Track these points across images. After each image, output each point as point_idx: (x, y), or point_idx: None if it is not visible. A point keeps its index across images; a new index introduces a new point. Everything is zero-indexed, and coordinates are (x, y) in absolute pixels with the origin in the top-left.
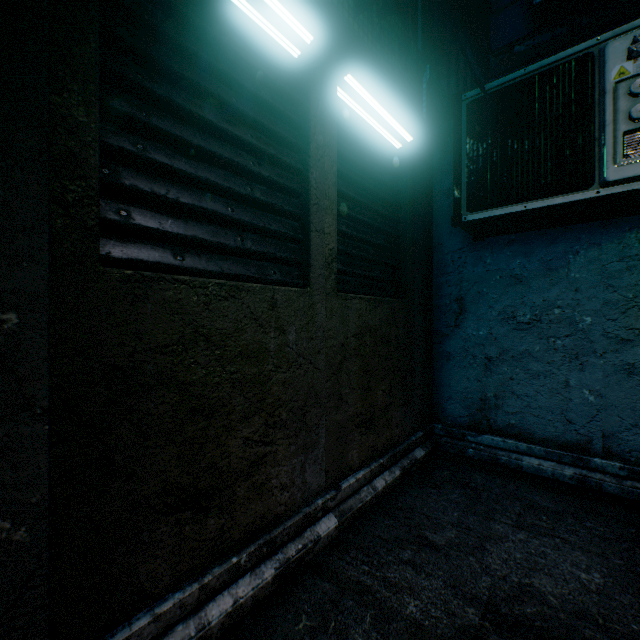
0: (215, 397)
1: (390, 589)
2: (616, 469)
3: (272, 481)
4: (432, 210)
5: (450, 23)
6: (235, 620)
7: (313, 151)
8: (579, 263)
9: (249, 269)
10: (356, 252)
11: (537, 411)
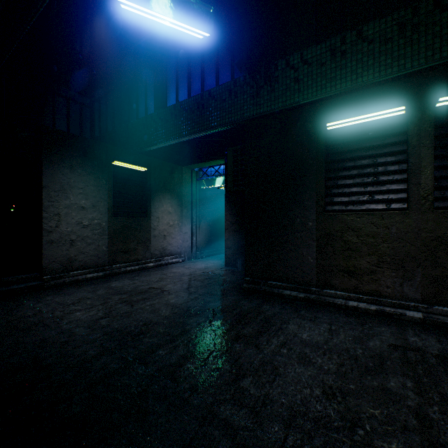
0: (354, 246)
1: (413, 334)
2: None
3: (381, 281)
4: None
5: None
6: (357, 310)
7: (409, 151)
8: None
9: (374, 206)
10: None
11: None
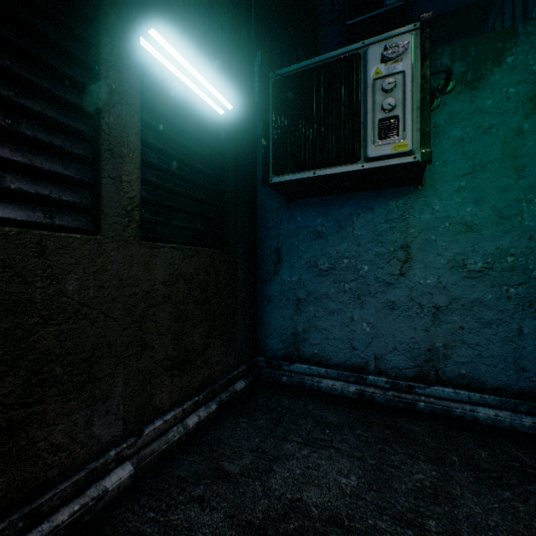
0: None
1: (169, 534)
2: (383, 383)
3: (38, 444)
4: (257, 173)
5: (283, 23)
6: None
7: (105, 95)
8: (360, 223)
9: (7, 211)
10: (170, 203)
11: (332, 341)
